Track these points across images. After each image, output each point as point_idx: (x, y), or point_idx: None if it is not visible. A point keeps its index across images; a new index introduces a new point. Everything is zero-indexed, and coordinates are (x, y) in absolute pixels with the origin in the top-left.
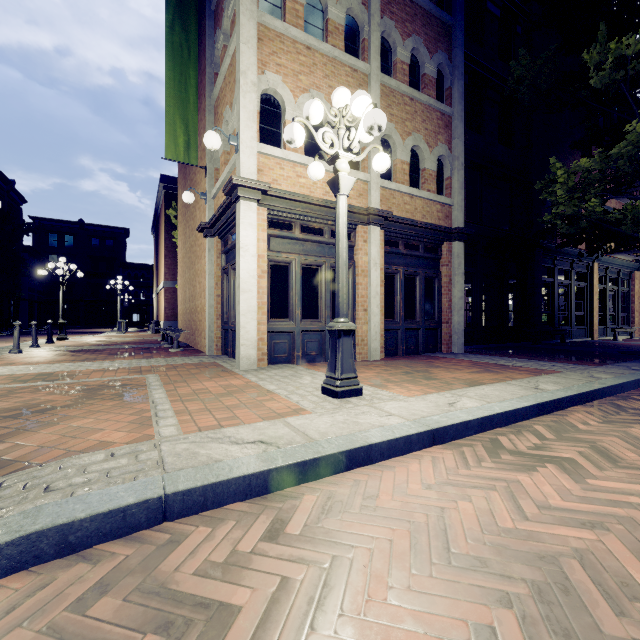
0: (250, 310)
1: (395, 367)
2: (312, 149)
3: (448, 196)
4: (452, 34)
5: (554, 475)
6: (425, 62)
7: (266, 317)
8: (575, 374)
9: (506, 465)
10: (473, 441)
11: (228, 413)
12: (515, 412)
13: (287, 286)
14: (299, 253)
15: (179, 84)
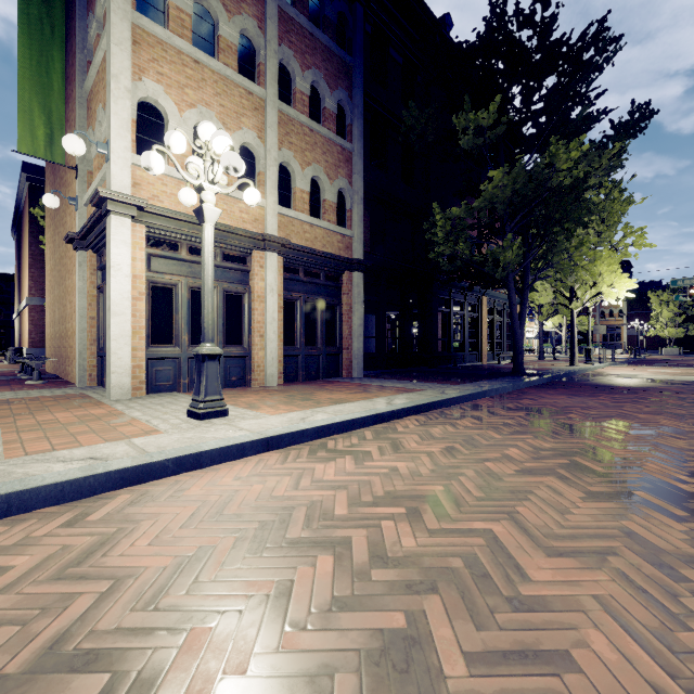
0: (123, 335)
1: (285, 391)
2: None
3: (349, 228)
4: (353, 74)
5: (345, 462)
6: (325, 96)
7: (145, 342)
8: (432, 391)
9: (316, 459)
10: (306, 446)
11: (71, 439)
12: (353, 421)
13: (172, 310)
14: (187, 275)
15: (38, 65)
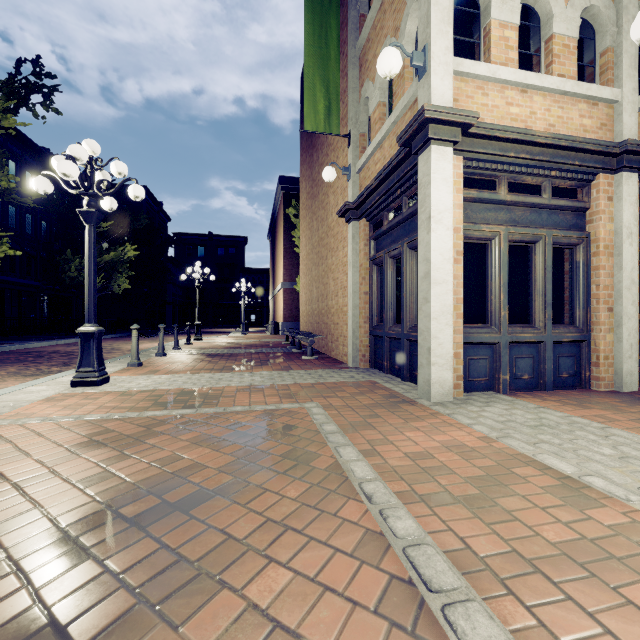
0: (444, 311)
1: None
2: (524, 63)
3: None
4: None
5: None
6: None
7: (462, 321)
8: None
9: None
10: None
11: (599, 591)
12: None
13: (485, 275)
14: (504, 224)
15: (319, 39)
